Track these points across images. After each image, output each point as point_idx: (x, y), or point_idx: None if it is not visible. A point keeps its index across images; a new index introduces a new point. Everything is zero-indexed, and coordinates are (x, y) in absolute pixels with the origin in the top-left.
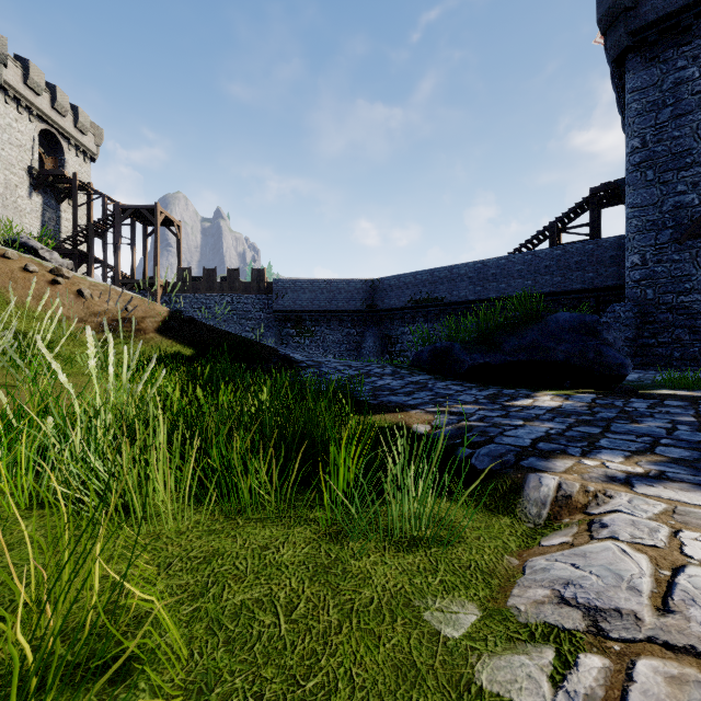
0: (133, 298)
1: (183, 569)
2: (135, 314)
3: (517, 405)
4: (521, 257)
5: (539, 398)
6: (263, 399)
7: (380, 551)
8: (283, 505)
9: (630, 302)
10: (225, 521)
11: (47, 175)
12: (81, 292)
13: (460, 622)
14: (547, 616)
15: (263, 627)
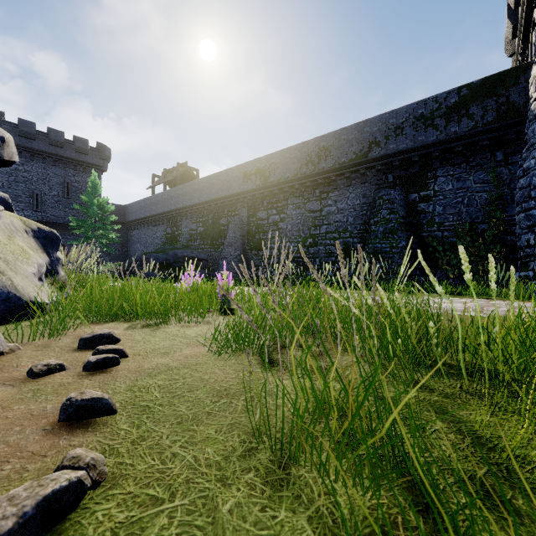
0: None
1: None
2: None
3: None
4: None
5: None
6: None
7: None
8: None
9: None
10: None
11: None
12: None
13: None
14: None
15: None
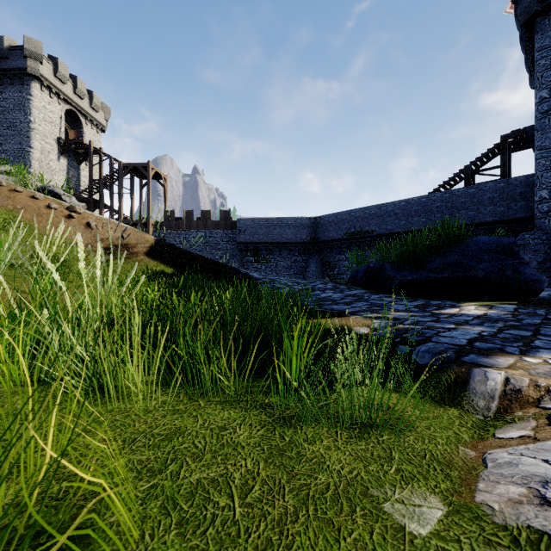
0: (128, 229)
1: (146, 444)
2: (129, 241)
3: (445, 313)
4: (440, 196)
5: (464, 307)
6: (224, 298)
7: (332, 436)
8: (240, 390)
9: (538, 231)
10: (188, 403)
11: (71, 143)
12: (89, 224)
13: (425, 517)
14: (529, 518)
15: (217, 509)
